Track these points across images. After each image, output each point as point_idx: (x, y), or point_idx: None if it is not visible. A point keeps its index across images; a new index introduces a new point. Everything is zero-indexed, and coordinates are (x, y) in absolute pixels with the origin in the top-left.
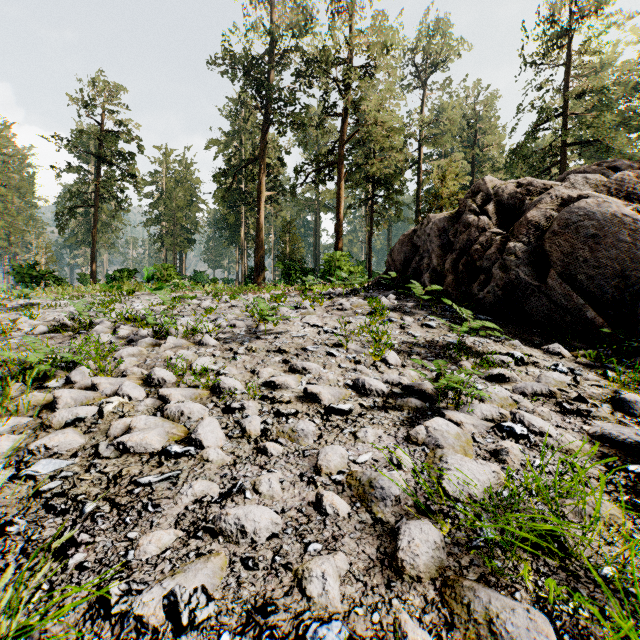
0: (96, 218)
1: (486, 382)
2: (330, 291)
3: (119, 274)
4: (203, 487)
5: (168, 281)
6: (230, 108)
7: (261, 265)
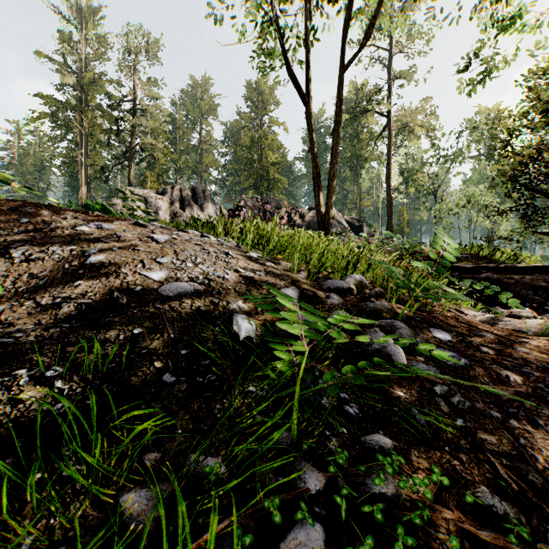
0: None
1: None
2: None
3: None
4: None
5: None
6: None
7: None
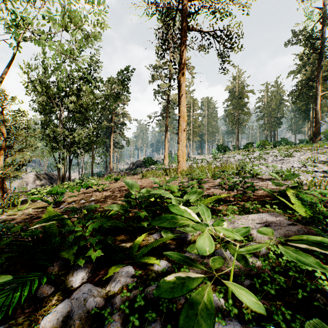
0: (238, 124)
1: (325, 166)
2: (326, 146)
3: (247, 145)
4: (261, 170)
5: (265, 146)
6: (298, 57)
7: (317, 132)
